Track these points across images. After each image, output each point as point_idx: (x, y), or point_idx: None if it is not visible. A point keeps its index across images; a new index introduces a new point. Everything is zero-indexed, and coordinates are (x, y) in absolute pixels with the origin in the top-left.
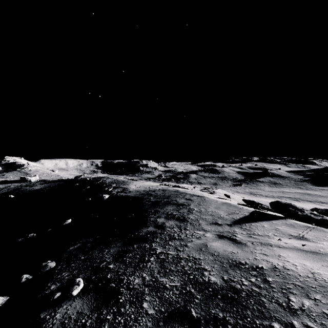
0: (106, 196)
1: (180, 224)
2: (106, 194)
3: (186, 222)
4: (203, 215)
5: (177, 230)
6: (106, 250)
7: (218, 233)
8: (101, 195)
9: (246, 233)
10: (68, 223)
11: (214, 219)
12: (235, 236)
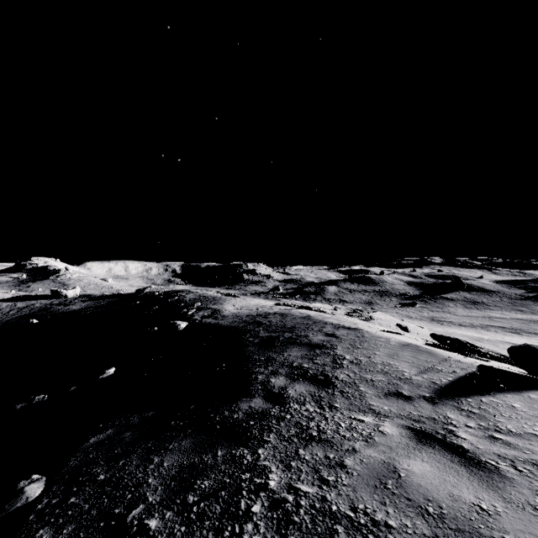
0: (182, 324)
1: (320, 392)
2: (183, 320)
3: (332, 388)
4: (365, 372)
5: (315, 411)
6: (156, 460)
7: (410, 423)
8: (173, 323)
9: (476, 425)
10: (108, 375)
11: (391, 382)
12: (455, 435)
